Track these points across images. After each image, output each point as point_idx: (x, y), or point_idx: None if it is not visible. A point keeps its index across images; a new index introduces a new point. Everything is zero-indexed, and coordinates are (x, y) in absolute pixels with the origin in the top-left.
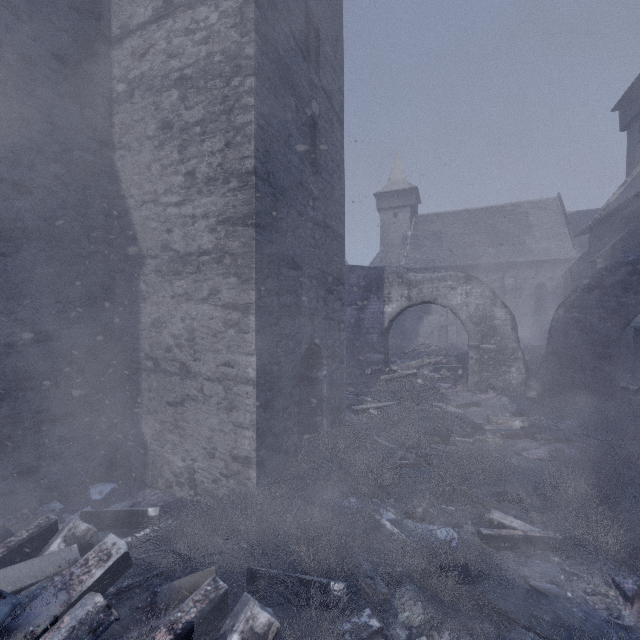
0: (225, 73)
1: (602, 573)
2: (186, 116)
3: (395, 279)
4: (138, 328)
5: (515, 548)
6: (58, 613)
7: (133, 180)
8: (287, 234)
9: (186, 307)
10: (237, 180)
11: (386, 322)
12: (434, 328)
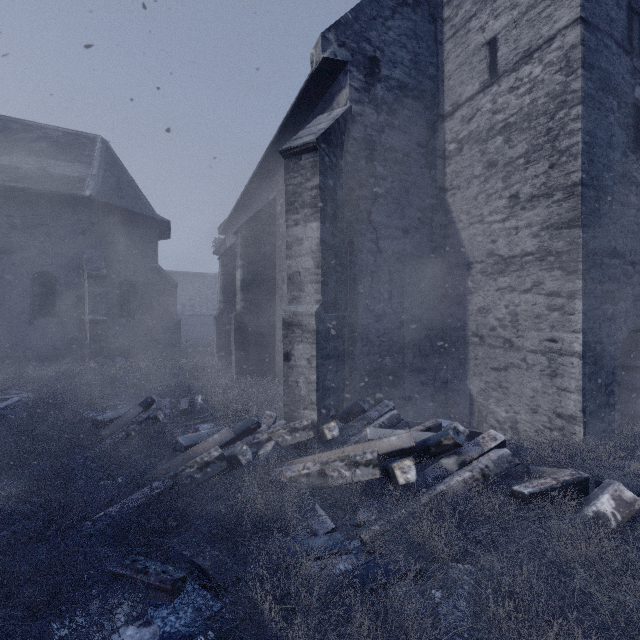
0: (549, 111)
1: None
2: (510, 153)
3: None
4: (465, 314)
5: None
6: (480, 453)
7: (462, 210)
8: (609, 227)
9: (509, 297)
10: (561, 193)
11: None
12: None
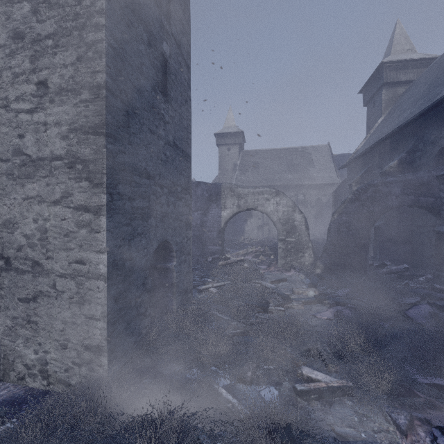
0: None
1: (383, 412)
2: (38, 28)
3: (229, 192)
4: None
5: (321, 398)
6: None
7: None
8: (140, 147)
9: (38, 208)
10: (89, 92)
11: (222, 223)
12: (254, 227)
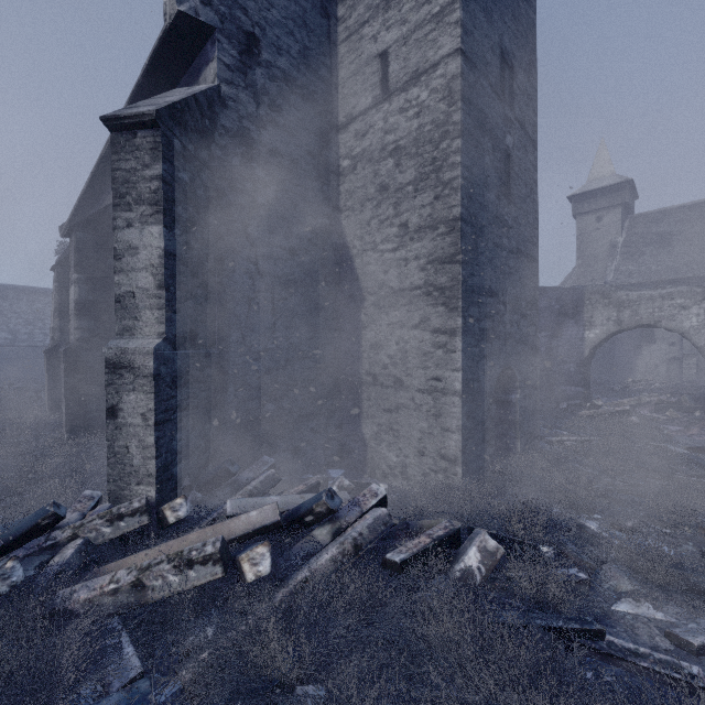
0: (434, 139)
1: None
2: (400, 179)
3: (599, 300)
4: (359, 350)
5: None
6: (358, 516)
7: (356, 234)
8: (485, 266)
9: (400, 333)
10: (445, 226)
11: (586, 350)
12: (659, 361)
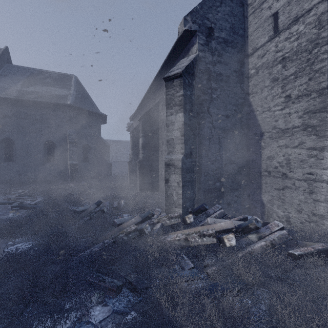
0: (308, 49)
1: None
2: (285, 73)
3: None
4: (260, 160)
5: None
6: (269, 233)
7: (258, 104)
8: None
9: (285, 150)
10: (316, 93)
11: None
12: None
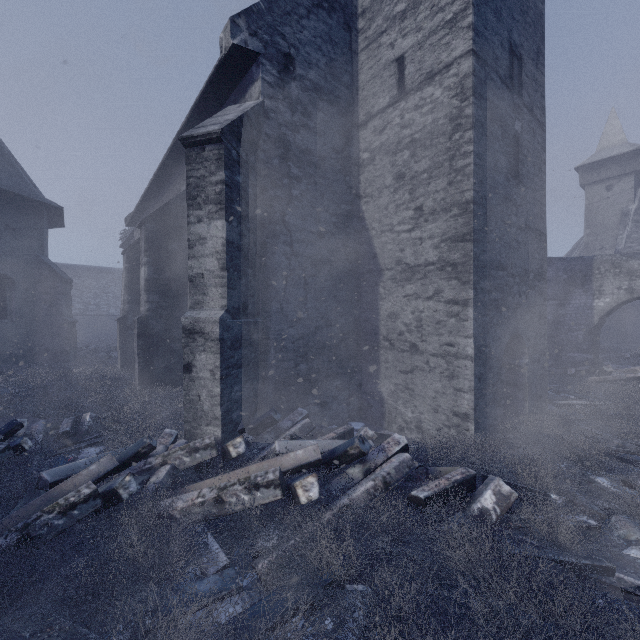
0: (447, 132)
1: None
2: (415, 168)
3: (609, 269)
4: (378, 319)
5: None
6: (384, 459)
7: (374, 217)
8: (495, 242)
9: (415, 303)
10: (457, 208)
11: (596, 318)
12: None
